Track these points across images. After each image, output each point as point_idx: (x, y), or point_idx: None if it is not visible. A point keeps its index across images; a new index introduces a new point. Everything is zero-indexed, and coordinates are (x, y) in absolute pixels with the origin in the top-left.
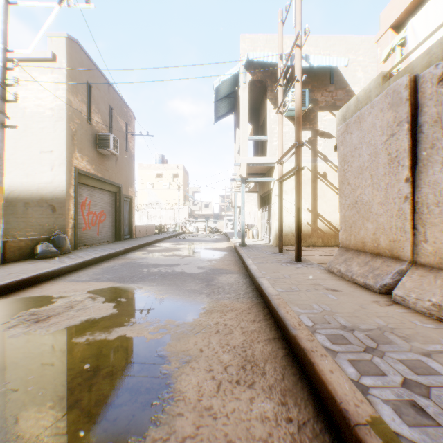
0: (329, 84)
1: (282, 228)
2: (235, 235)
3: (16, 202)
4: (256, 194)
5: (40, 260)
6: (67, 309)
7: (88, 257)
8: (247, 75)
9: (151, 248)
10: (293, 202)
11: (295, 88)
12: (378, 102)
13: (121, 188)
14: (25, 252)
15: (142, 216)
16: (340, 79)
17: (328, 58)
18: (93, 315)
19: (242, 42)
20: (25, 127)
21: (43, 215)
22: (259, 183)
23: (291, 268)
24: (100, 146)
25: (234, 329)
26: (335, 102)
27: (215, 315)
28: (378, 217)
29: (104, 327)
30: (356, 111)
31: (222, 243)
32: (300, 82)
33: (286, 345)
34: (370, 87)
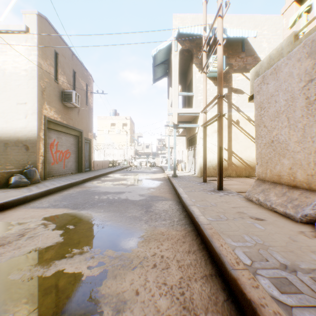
0: (241, 52)
1: (205, 163)
2: (168, 168)
3: None
4: (183, 138)
5: (13, 189)
6: (18, 237)
7: (52, 186)
8: (178, 45)
9: (104, 178)
10: (213, 143)
11: (218, 50)
12: (295, 53)
13: (82, 133)
14: (1, 183)
15: (100, 154)
16: (249, 48)
17: (241, 31)
18: (39, 244)
19: (174, 20)
20: (5, 84)
21: (19, 153)
22: (186, 129)
23: (216, 196)
24: (65, 100)
25: (171, 261)
26: (245, 66)
27: (152, 244)
28: (295, 153)
29: (45, 260)
30: (269, 67)
31: (159, 174)
32: (222, 45)
33: (225, 285)
34: (282, 46)
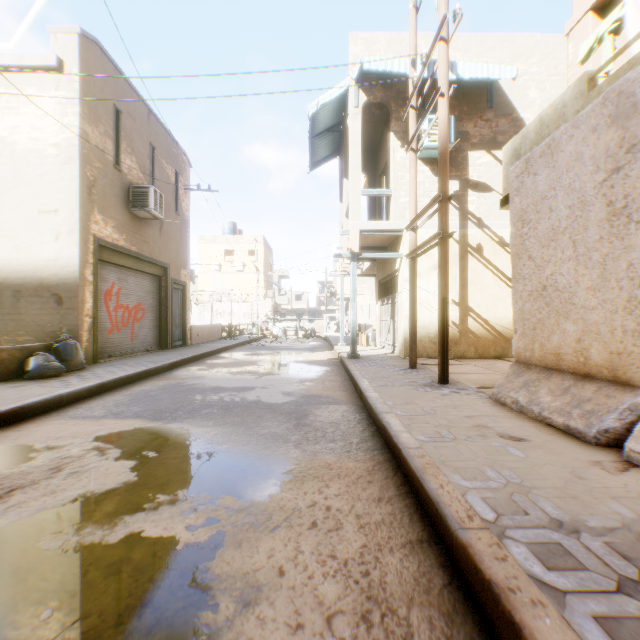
0: (486, 109)
1: (414, 330)
2: (341, 341)
3: (2, 290)
4: (371, 279)
5: (32, 381)
6: (50, 474)
7: (110, 375)
8: (360, 94)
9: (213, 361)
10: (430, 290)
11: (439, 106)
12: (587, 116)
13: (169, 270)
14: (10, 369)
15: (203, 312)
16: (502, 101)
17: (486, 67)
18: (92, 486)
19: (352, 44)
20: (15, 174)
21: (44, 310)
22: (377, 262)
23: (434, 395)
24: (134, 204)
25: (345, 517)
26: (495, 137)
27: (309, 486)
28: (588, 311)
29: (105, 514)
30: (539, 141)
31: (321, 352)
32: (447, 96)
33: (446, 558)
34: (565, 100)
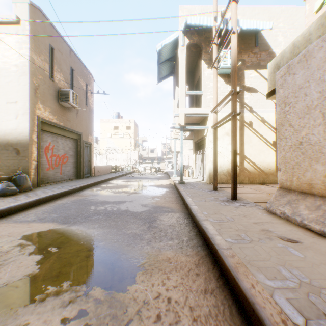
0: (254, 47)
1: (216, 168)
2: (174, 174)
3: None
4: (190, 142)
5: None
6: None
7: (44, 194)
8: (185, 39)
9: (104, 185)
10: (223, 146)
11: (232, 39)
12: None
13: (81, 136)
14: None
15: (102, 159)
16: (263, 42)
17: (255, 22)
18: (5, 277)
19: (181, 11)
20: None
21: (9, 157)
22: (193, 132)
23: (231, 207)
24: (61, 100)
25: (181, 309)
26: (259, 62)
27: (156, 278)
28: None
29: (4, 305)
30: (292, 57)
31: (164, 180)
32: (236, 33)
33: None
34: (310, 30)
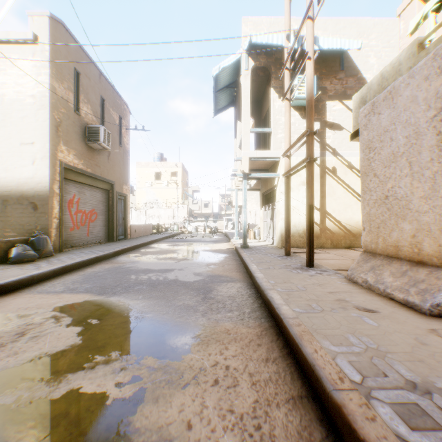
0: (339, 71)
1: (288, 228)
2: (236, 235)
3: None
4: (257, 192)
5: (13, 265)
6: (15, 338)
7: (70, 261)
8: (249, 61)
9: (145, 250)
10: (299, 200)
11: (307, 67)
12: (421, 68)
13: (114, 185)
14: None
15: (140, 215)
16: (350, 65)
17: (339, 40)
18: (46, 348)
19: (244, 25)
20: (3, 116)
21: (24, 214)
22: (261, 180)
23: (304, 276)
24: (89, 139)
25: (240, 375)
26: (345, 91)
27: (213, 348)
28: (421, 214)
29: (53, 372)
30: (380, 91)
31: (222, 244)
32: (312, 59)
33: (322, 412)
34: (400, 59)
